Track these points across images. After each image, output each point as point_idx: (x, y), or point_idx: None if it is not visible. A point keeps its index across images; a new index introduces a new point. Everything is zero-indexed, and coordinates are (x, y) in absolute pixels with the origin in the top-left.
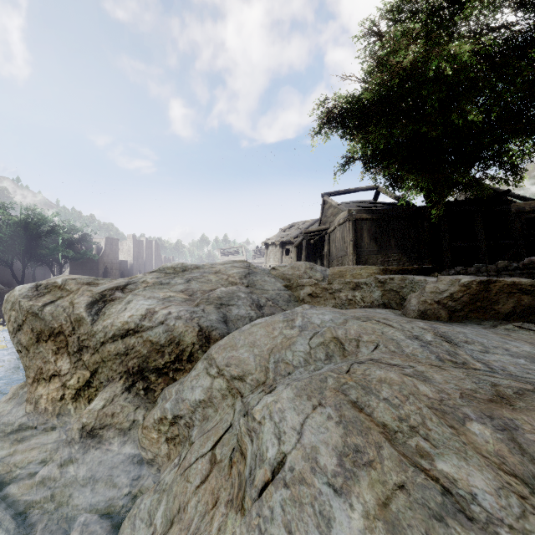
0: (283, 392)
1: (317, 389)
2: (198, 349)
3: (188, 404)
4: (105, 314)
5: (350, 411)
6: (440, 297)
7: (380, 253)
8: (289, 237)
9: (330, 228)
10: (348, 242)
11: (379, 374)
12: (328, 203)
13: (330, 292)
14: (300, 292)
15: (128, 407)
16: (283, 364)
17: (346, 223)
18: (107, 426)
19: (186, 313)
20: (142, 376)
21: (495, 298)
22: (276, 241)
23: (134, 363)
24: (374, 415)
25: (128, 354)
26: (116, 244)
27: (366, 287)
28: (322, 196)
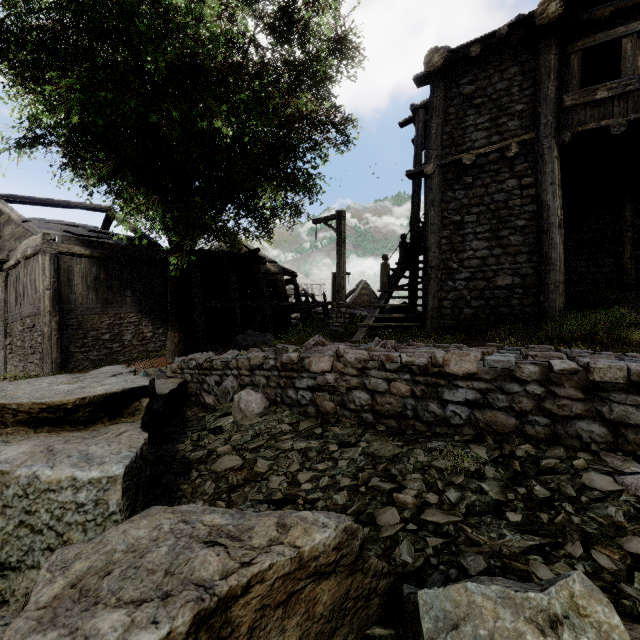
0: None
1: None
2: None
3: None
4: None
5: None
6: None
7: (107, 312)
8: None
9: (9, 261)
10: (41, 290)
11: None
12: (5, 214)
13: None
14: None
15: None
16: None
17: (39, 256)
18: None
19: None
20: None
21: None
22: None
23: None
24: None
25: None
26: None
27: None
28: None
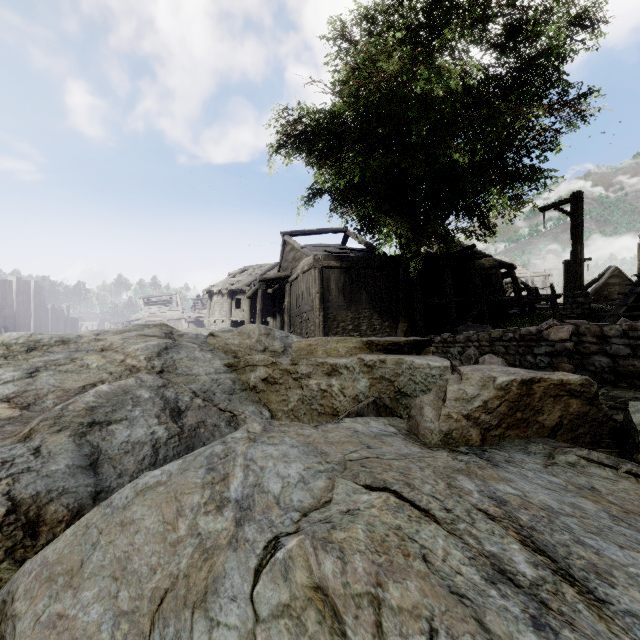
0: None
1: None
2: (1, 559)
3: None
4: None
5: None
6: (470, 407)
7: (350, 309)
8: (241, 285)
9: (292, 276)
10: (313, 294)
11: None
12: (290, 245)
13: (295, 377)
14: (250, 376)
15: None
16: None
17: (311, 271)
18: None
19: None
20: None
21: (539, 405)
22: (223, 289)
23: None
24: None
25: None
26: None
27: (347, 373)
28: (282, 236)
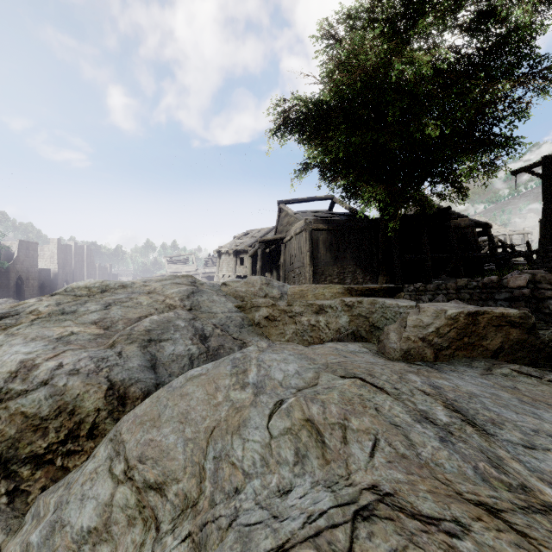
0: None
1: None
2: (106, 416)
3: (68, 536)
4: None
5: None
6: (425, 332)
7: (336, 265)
8: (244, 246)
9: (286, 237)
10: (304, 252)
11: None
12: (285, 211)
13: (290, 315)
14: (255, 315)
15: None
16: (228, 467)
17: (303, 233)
18: None
19: (89, 363)
20: (6, 472)
21: (483, 333)
22: (229, 249)
23: None
24: None
25: None
26: (34, 249)
27: (331, 312)
28: (278, 204)
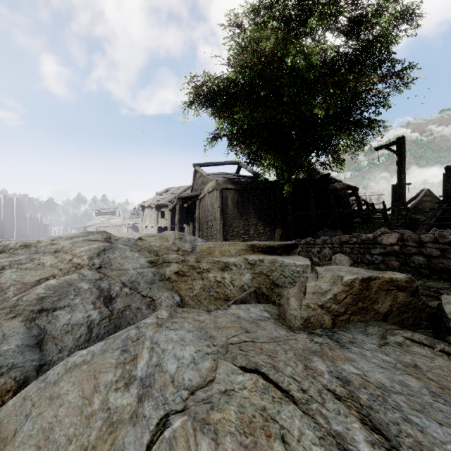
0: None
1: None
2: None
3: None
4: None
5: None
6: (323, 299)
7: (242, 218)
8: (164, 201)
9: (201, 195)
10: (216, 208)
11: None
12: (199, 173)
13: (198, 271)
14: (166, 270)
15: None
16: None
17: (214, 191)
18: None
19: None
20: None
21: (375, 297)
22: (152, 204)
23: None
24: None
25: None
26: None
27: (236, 269)
28: (194, 166)
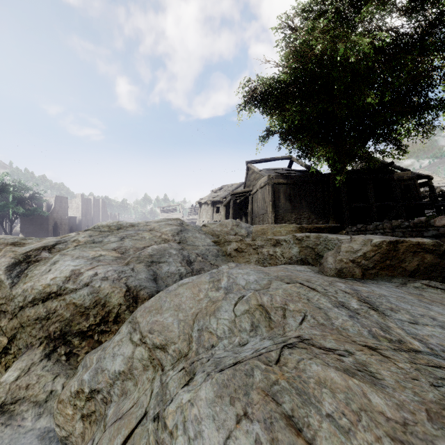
0: (202, 388)
1: (241, 386)
2: (125, 309)
3: (107, 375)
4: (27, 276)
5: (285, 433)
6: (354, 256)
7: (294, 212)
8: (219, 198)
9: (253, 190)
10: (268, 202)
11: (316, 371)
12: (252, 169)
13: (254, 247)
14: (227, 248)
15: (46, 376)
16: (207, 334)
17: (266, 186)
18: (20, 400)
19: (114, 274)
20: (64, 341)
21: (402, 257)
22: (208, 200)
23: (55, 327)
24: (316, 443)
25: (49, 318)
26: (65, 202)
27: (285, 244)
28: (246, 164)
